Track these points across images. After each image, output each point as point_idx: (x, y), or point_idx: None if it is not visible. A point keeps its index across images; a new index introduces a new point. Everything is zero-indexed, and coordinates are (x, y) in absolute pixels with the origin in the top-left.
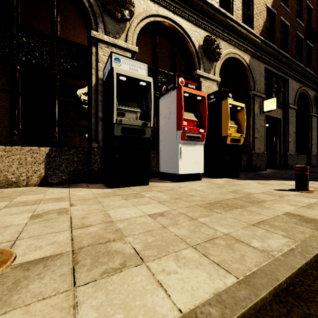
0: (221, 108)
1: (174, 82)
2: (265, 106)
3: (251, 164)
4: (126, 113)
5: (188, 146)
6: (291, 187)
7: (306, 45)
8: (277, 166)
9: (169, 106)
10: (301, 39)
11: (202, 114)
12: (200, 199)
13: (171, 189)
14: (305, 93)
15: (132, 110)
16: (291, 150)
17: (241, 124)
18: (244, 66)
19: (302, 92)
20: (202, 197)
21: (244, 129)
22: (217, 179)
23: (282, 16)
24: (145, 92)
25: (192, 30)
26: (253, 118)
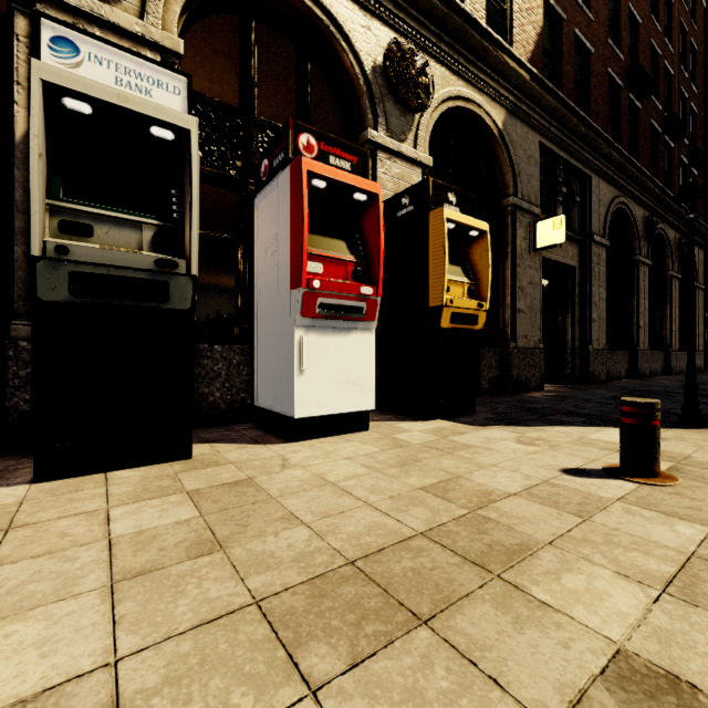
0: (428, 230)
1: (286, 147)
2: (539, 235)
3: (507, 374)
4: (98, 225)
5: (327, 336)
6: (609, 457)
7: (627, 104)
8: (566, 378)
9: (274, 216)
10: (618, 90)
11: (371, 244)
12: (303, 547)
13: (246, 477)
14: (625, 211)
15: (122, 218)
16: (597, 340)
17: (479, 277)
18: (492, 134)
19: (619, 208)
20: (319, 530)
21: (487, 290)
22: (415, 423)
23: (579, 29)
24: (181, 164)
25: (354, 19)
26: (513, 262)
